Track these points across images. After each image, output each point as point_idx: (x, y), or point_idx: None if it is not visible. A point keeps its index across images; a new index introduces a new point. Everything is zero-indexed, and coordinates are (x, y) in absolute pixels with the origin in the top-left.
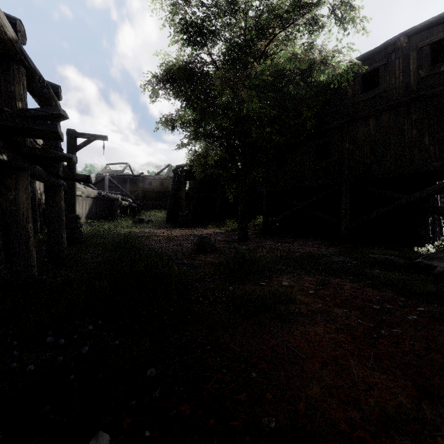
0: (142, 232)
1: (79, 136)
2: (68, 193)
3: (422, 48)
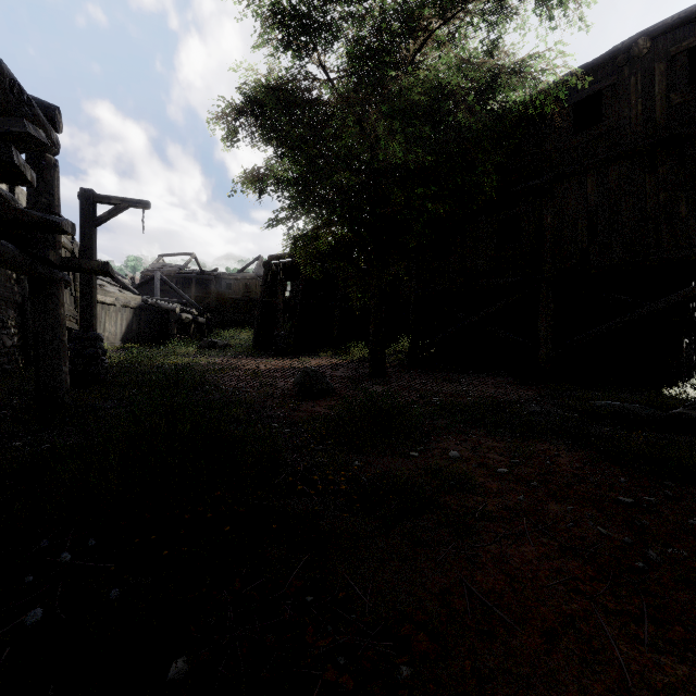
0: (211, 364)
1: (101, 201)
2: (81, 298)
3: (675, 56)
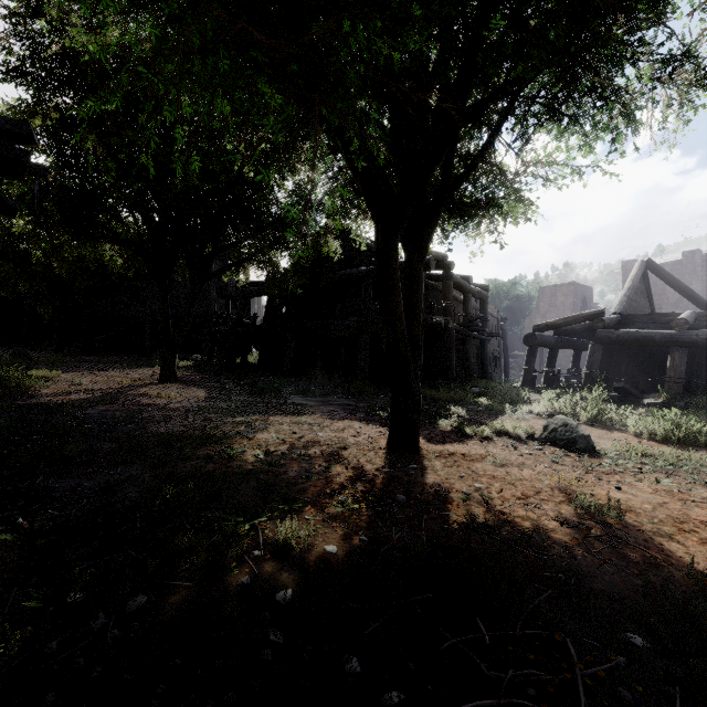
0: None
1: None
2: None
3: None
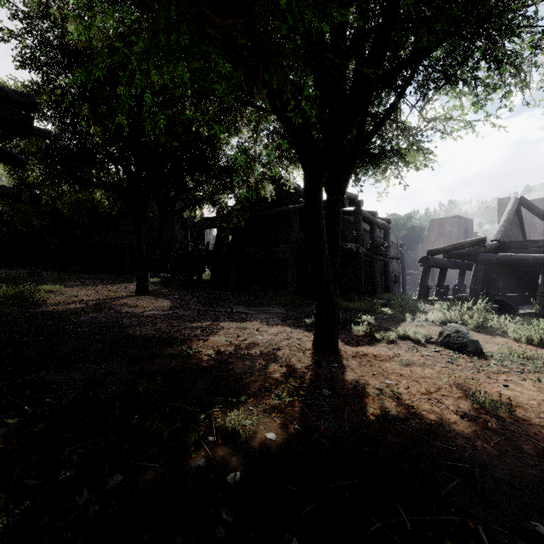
0: None
1: None
2: None
3: None
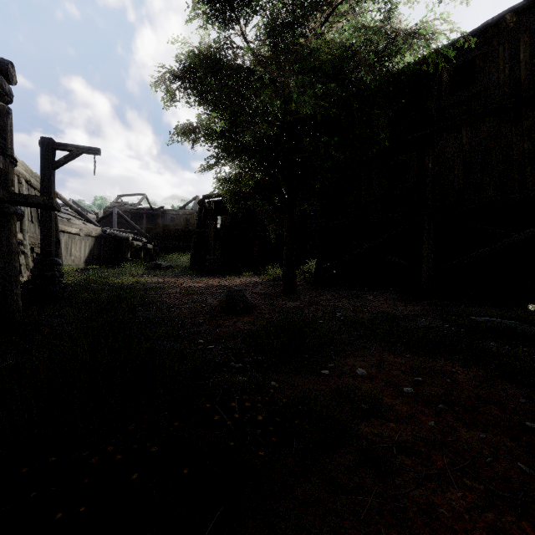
0: (154, 282)
1: (58, 147)
2: (42, 229)
3: None
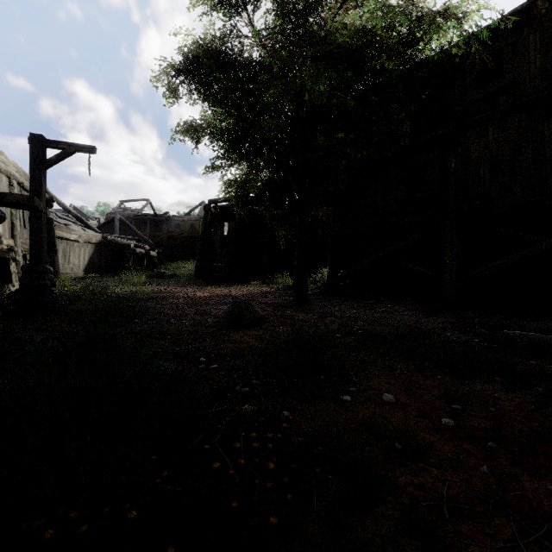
0: (156, 292)
1: (49, 145)
2: (31, 234)
3: None
